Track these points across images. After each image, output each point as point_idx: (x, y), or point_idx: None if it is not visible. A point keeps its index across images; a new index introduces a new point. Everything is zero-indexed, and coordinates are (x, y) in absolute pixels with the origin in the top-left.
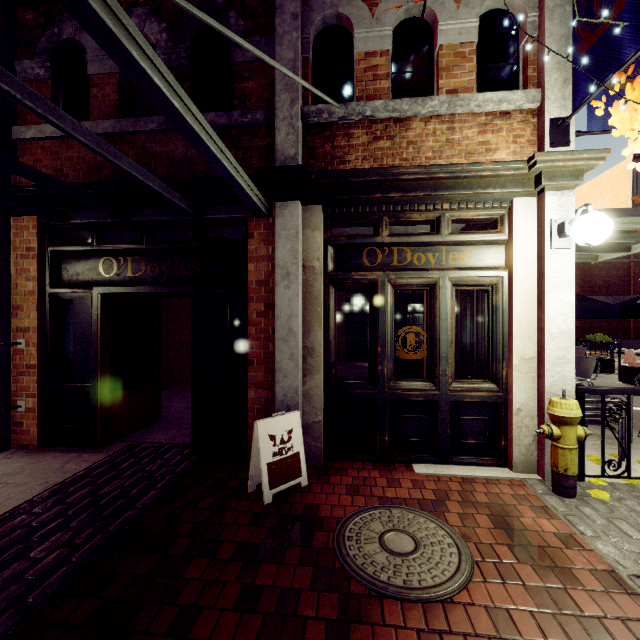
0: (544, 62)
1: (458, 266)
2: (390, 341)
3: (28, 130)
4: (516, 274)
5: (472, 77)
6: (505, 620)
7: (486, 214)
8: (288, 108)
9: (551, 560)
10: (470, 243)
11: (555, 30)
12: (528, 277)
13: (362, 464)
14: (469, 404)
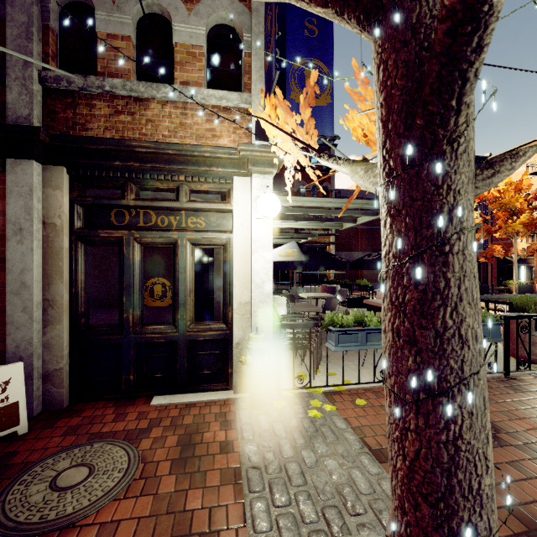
0: (252, 74)
1: (196, 228)
2: (136, 292)
3: None
4: (236, 237)
5: (201, 74)
6: (114, 532)
7: (217, 187)
8: (21, 69)
9: (202, 466)
10: (205, 210)
11: (259, 51)
12: (244, 239)
13: (108, 403)
14: (204, 342)
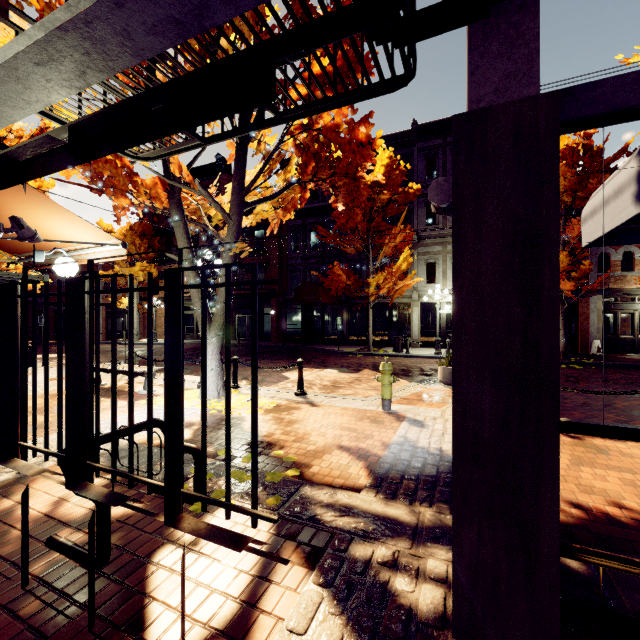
0: None
1: (639, 308)
2: (620, 326)
3: None
4: None
5: None
6: None
7: None
8: (593, 275)
9: None
10: None
11: None
12: None
13: (612, 354)
14: None
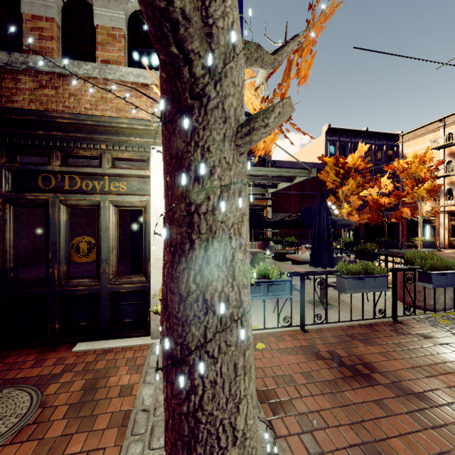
0: None
1: (118, 192)
2: (62, 249)
3: None
4: (153, 200)
5: (121, 54)
6: None
7: (137, 156)
8: None
9: (98, 409)
10: (126, 176)
11: None
12: (161, 202)
13: (34, 349)
14: (126, 293)
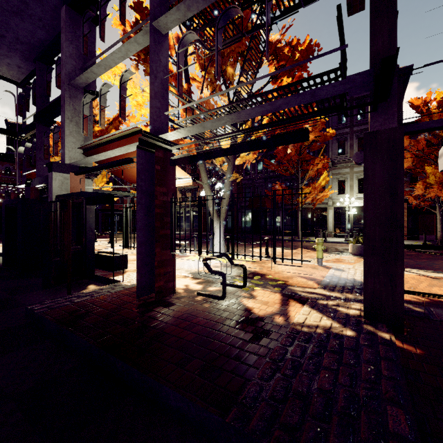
0: None
1: None
2: None
3: (406, 189)
4: None
5: None
6: None
7: None
8: None
9: None
10: None
11: None
12: None
13: None
14: None
